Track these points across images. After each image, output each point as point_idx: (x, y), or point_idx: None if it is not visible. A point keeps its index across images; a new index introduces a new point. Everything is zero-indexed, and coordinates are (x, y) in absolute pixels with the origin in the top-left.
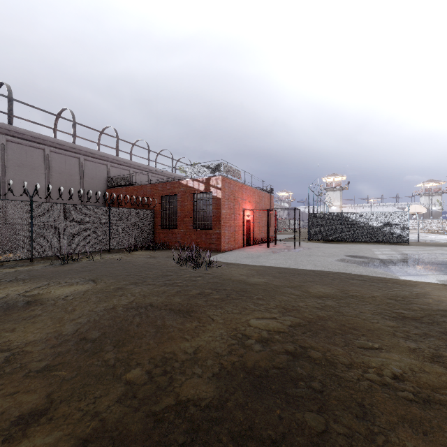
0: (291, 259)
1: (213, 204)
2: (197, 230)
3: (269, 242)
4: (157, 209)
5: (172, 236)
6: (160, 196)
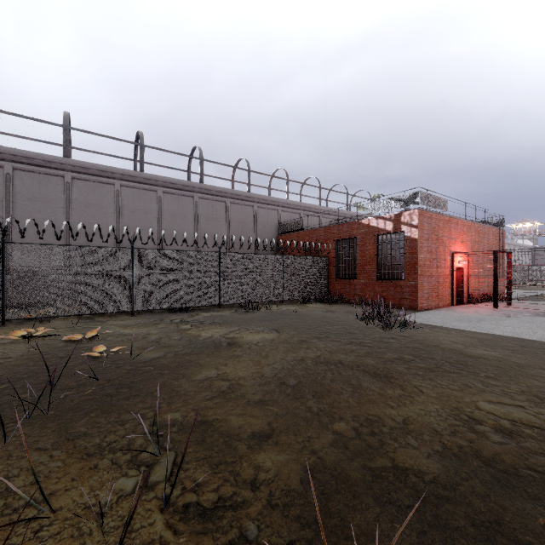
0: (544, 328)
1: (405, 248)
2: (382, 281)
3: (497, 300)
4: (332, 256)
5: (349, 288)
6: (335, 240)
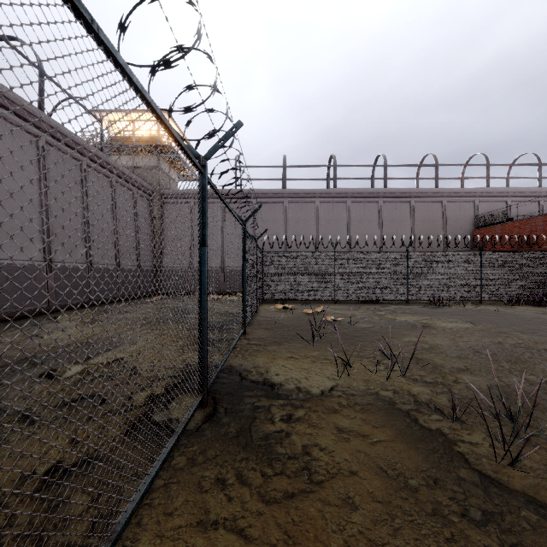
0: None
1: None
2: None
3: None
4: None
5: None
6: None
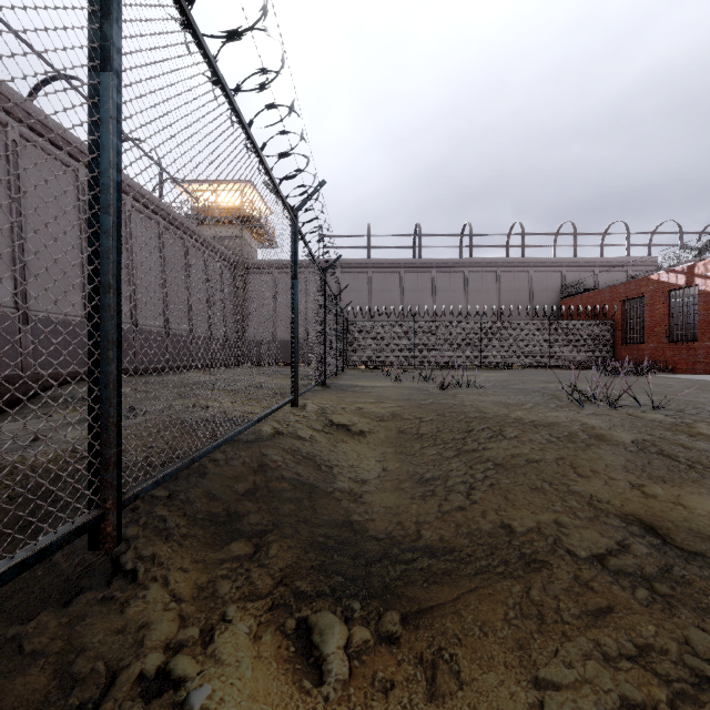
0: None
1: (699, 304)
2: (673, 344)
3: None
4: (617, 319)
5: (637, 354)
6: (621, 301)
